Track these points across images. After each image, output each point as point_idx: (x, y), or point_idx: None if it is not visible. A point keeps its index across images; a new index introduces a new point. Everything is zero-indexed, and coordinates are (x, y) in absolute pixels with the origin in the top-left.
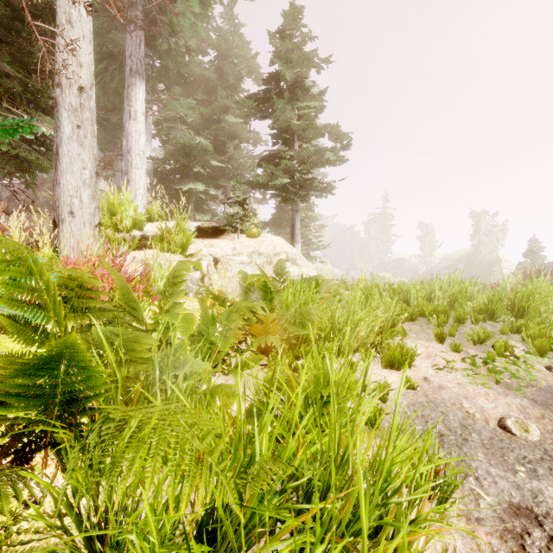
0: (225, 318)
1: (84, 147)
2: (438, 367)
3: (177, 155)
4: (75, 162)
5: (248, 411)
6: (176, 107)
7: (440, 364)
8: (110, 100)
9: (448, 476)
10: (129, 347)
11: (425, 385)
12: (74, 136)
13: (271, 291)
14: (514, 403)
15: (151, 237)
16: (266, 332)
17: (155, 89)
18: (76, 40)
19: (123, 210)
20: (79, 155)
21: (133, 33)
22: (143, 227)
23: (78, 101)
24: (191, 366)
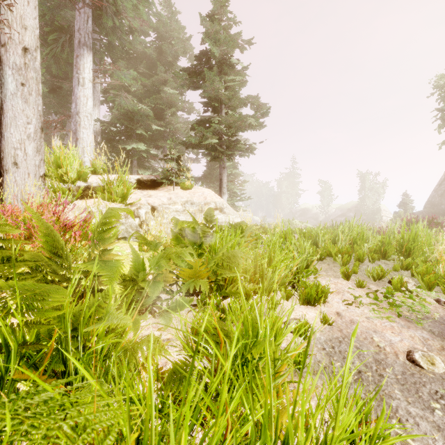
0: (154, 264)
1: (28, 103)
2: (348, 302)
3: (122, 119)
4: (19, 116)
5: (171, 374)
6: (121, 77)
7: (348, 299)
8: (62, 70)
9: (381, 430)
10: (30, 306)
11: (338, 320)
12: (18, 92)
13: (200, 237)
14: (416, 335)
15: (95, 187)
16: (195, 275)
17: (102, 61)
18: (20, 4)
19: (67, 163)
20: (24, 111)
21: (81, 10)
22: (88, 179)
23: (22, 61)
24: (112, 320)
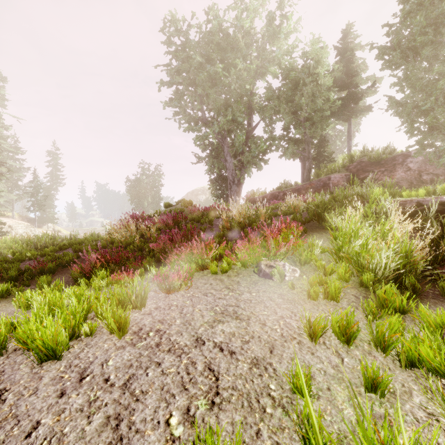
0: None
1: None
2: None
3: None
4: None
5: None
6: None
7: None
8: None
9: None
10: None
11: None
12: None
13: None
14: None
15: None
16: None
17: None
18: None
19: None
20: None
21: None
22: None
23: None
24: None
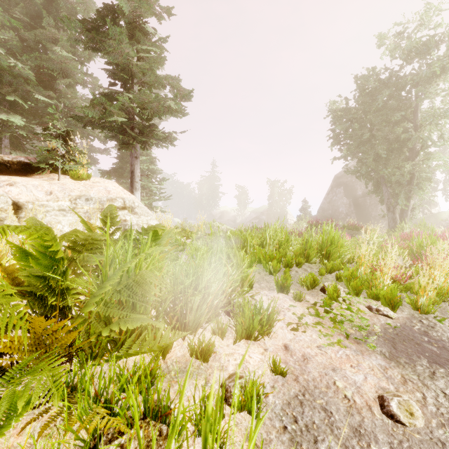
0: None
1: None
2: (293, 327)
3: None
4: None
5: None
6: None
7: (291, 321)
8: None
9: None
10: None
11: (289, 360)
12: None
13: (62, 257)
14: (374, 364)
15: None
16: (40, 346)
17: None
18: None
19: None
20: None
21: None
22: None
23: None
24: None
